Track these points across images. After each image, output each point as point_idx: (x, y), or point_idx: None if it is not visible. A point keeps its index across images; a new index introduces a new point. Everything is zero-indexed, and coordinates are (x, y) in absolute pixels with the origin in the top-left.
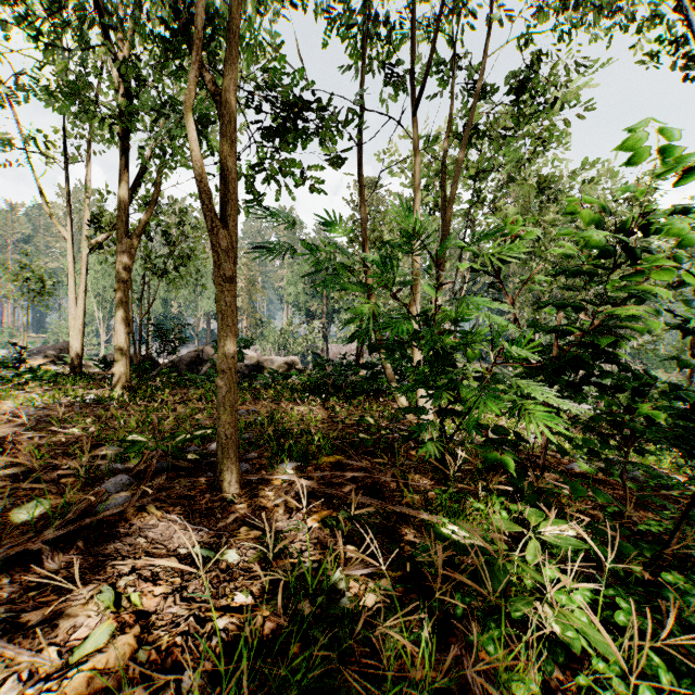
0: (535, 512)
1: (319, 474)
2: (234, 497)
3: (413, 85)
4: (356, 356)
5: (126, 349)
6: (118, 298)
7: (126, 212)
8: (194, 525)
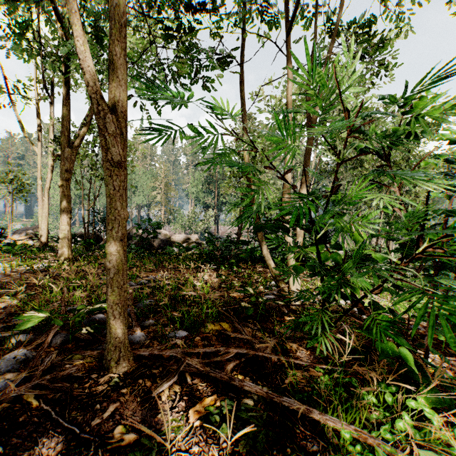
0: None
1: (205, 349)
2: (119, 379)
3: (285, 11)
4: (237, 234)
5: (68, 229)
6: (62, 192)
7: (68, 128)
8: (68, 421)
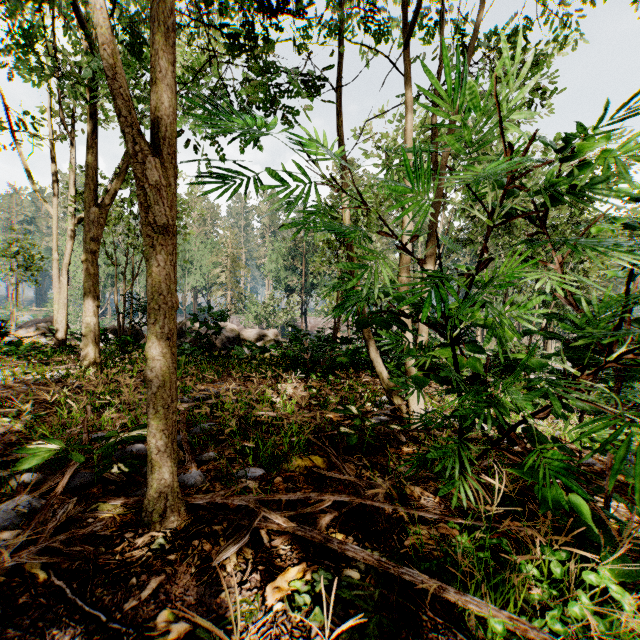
0: None
1: (289, 496)
2: (165, 540)
3: (403, 12)
4: (334, 330)
5: (94, 322)
6: (86, 269)
7: (94, 180)
8: (89, 603)
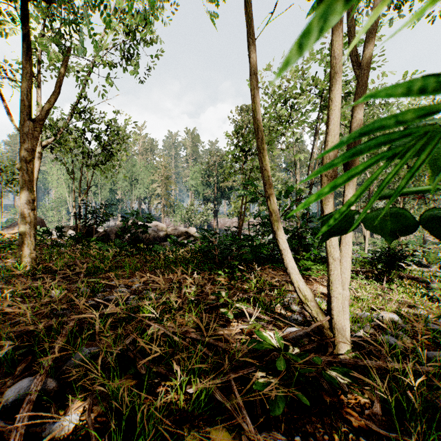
0: None
1: None
2: None
3: None
4: (239, 228)
5: (30, 223)
6: (22, 176)
7: (29, 97)
8: None
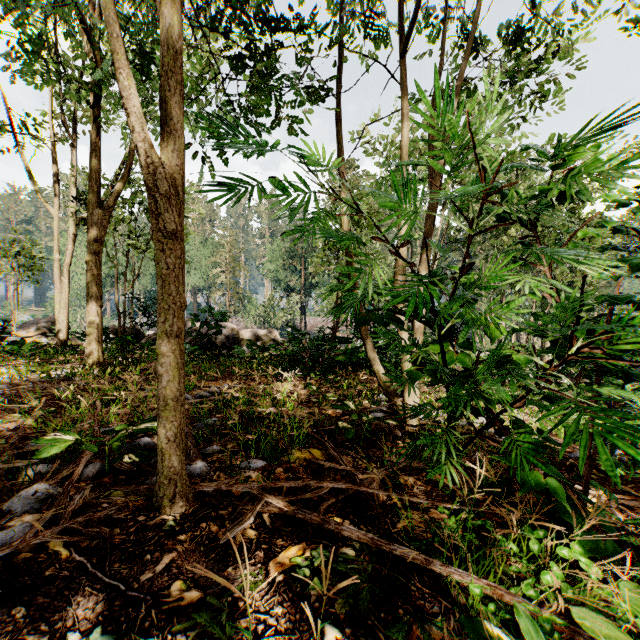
0: (627, 588)
1: (289, 484)
2: (175, 522)
3: (399, 24)
4: (333, 329)
5: (98, 322)
6: (90, 270)
7: (98, 182)
8: (109, 576)
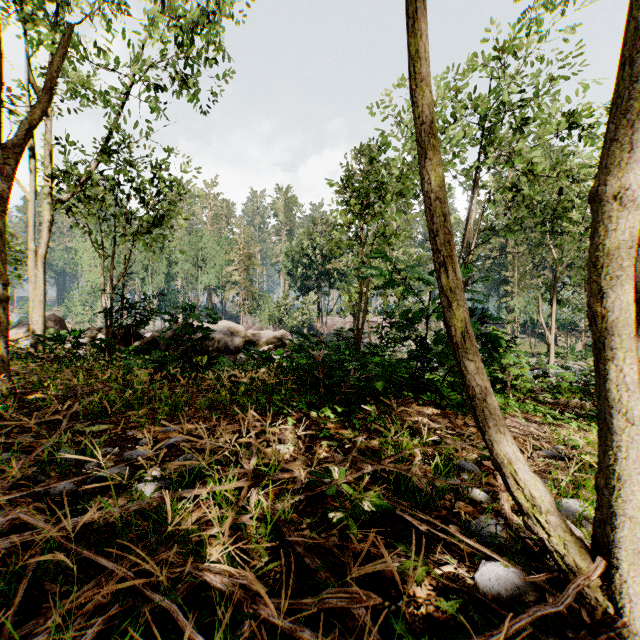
0: None
1: None
2: None
3: None
4: (357, 333)
5: None
6: None
7: None
8: None
